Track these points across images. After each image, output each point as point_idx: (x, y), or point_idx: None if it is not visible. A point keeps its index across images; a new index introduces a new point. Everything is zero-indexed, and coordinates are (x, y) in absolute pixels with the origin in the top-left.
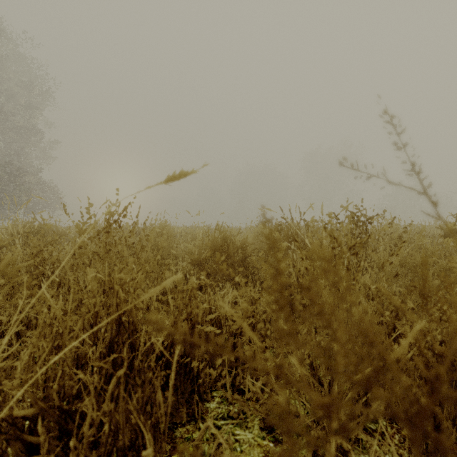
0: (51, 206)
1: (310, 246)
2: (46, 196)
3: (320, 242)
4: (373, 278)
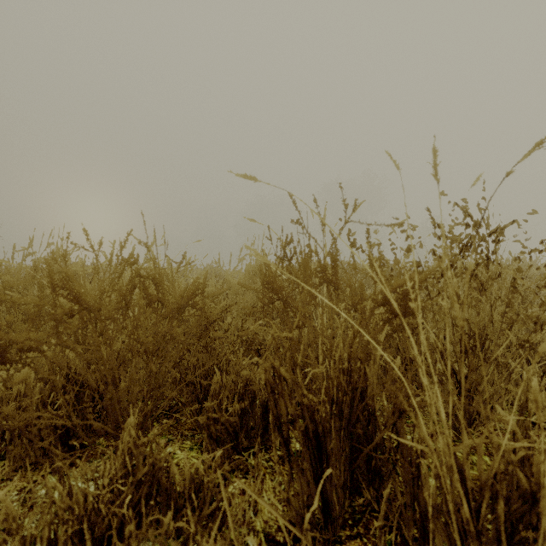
0: None
1: (392, 300)
2: None
3: (413, 285)
4: None
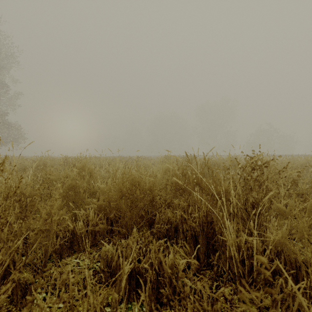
0: (16, 140)
1: (217, 197)
2: (12, 133)
3: (226, 190)
4: (286, 235)
